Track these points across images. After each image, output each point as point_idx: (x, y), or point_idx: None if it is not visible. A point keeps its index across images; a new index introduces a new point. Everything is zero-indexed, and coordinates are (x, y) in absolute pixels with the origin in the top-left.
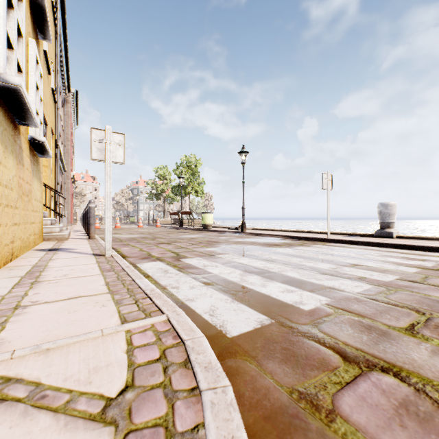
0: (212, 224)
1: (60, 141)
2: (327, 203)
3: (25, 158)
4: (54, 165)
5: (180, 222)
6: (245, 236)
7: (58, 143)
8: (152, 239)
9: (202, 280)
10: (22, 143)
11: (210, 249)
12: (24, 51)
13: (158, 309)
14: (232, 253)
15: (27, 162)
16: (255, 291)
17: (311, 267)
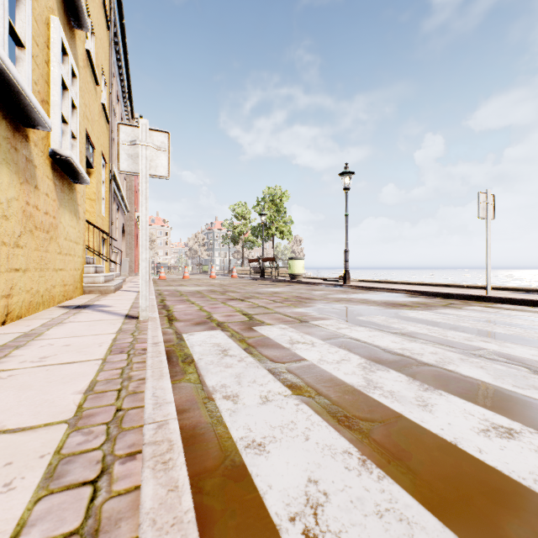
0: (302, 274)
1: (122, 176)
2: (486, 240)
3: (40, 179)
4: (107, 201)
5: (261, 271)
6: (350, 291)
7: (112, 174)
8: (222, 292)
9: (286, 379)
10: (33, 156)
11: (300, 310)
12: (29, 19)
13: (137, 535)
14: (335, 318)
15: (47, 185)
16: (412, 426)
17: (502, 355)
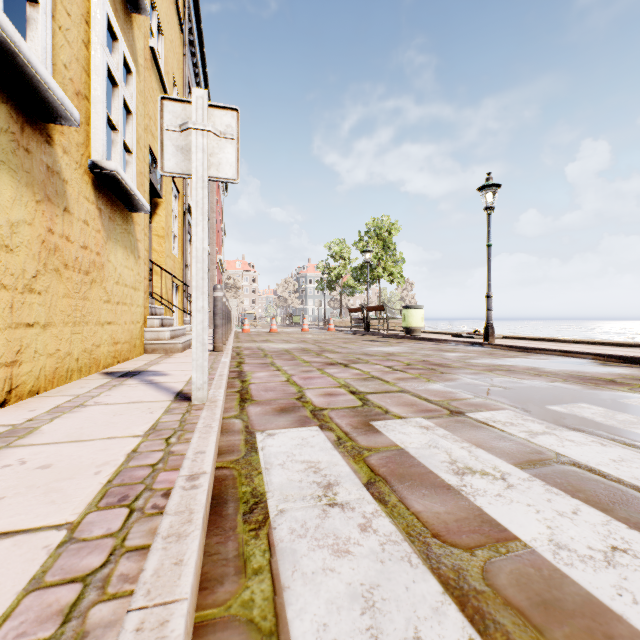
0: (421, 327)
1: None
2: None
3: (74, 200)
4: (181, 239)
5: (365, 324)
6: (499, 353)
7: (187, 206)
8: (317, 353)
9: None
10: (61, 167)
11: (438, 386)
12: None
13: None
14: (509, 406)
15: (86, 209)
16: None
17: None
